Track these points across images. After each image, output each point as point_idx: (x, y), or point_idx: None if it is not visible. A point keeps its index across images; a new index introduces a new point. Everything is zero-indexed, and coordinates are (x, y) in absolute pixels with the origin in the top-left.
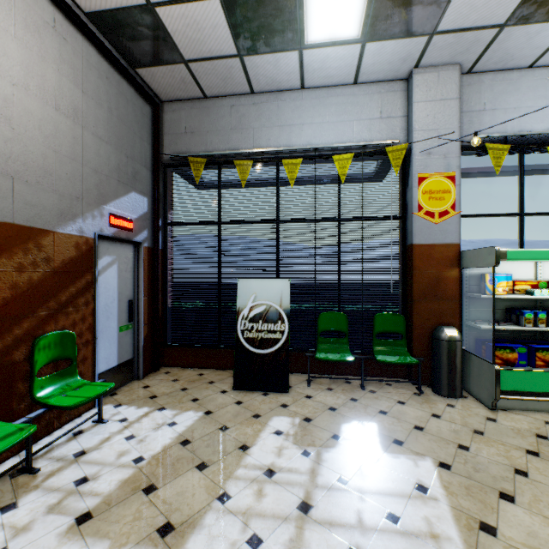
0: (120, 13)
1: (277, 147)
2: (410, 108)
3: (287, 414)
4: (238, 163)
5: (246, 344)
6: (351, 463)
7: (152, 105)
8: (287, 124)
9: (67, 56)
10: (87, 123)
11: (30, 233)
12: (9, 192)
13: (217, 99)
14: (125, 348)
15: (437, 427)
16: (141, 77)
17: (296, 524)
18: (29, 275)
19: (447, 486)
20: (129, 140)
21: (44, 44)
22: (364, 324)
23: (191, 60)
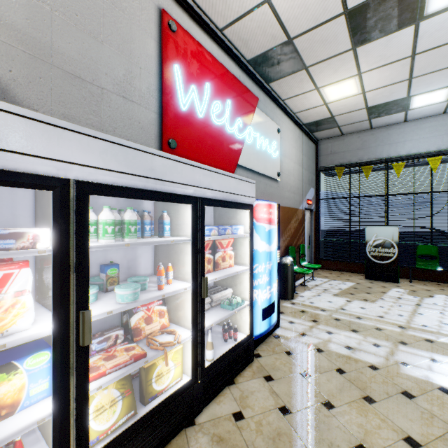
0: (318, 121)
1: (387, 155)
2: None
3: (401, 288)
4: (363, 167)
5: (371, 258)
6: (439, 302)
7: (315, 145)
8: (394, 142)
9: (300, 144)
10: (303, 165)
11: (295, 210)
12: (293, 198)
13: (349, 134)
14: (308, 256)
15: None
16: (313, 135)
17: (415, 306)
18: (295, 224)
19: None
20: (310, 165)
21: (297, 144)
22: None
23: (342, 126)
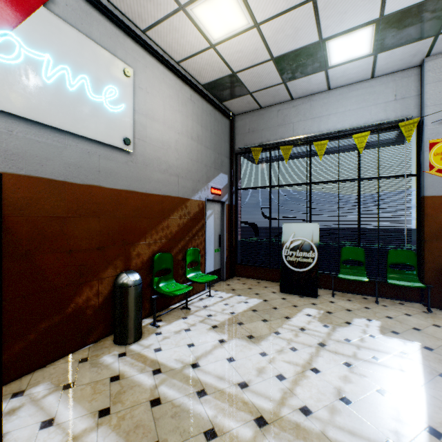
0: (218, 80)
1: (310, 133)
2: (422, 89)
3: (315, 308)
4: (282, 148)
5: (288, 264)
6: (355, 335)
7: (230, 119)
8: (317, 116)
9: (195, 110)
10: (202, 141)
11: (183, 201)
12: (177, 183)
13: (268, 107)
14: (217, 262)
15: (434, 331)
16: (224, 106)
17: (316, 348)
18: (183, 220)
19: (424, 356)
20: (219, 144)
21: (187, 109)
22: (380, 257)
23: (254, 92)
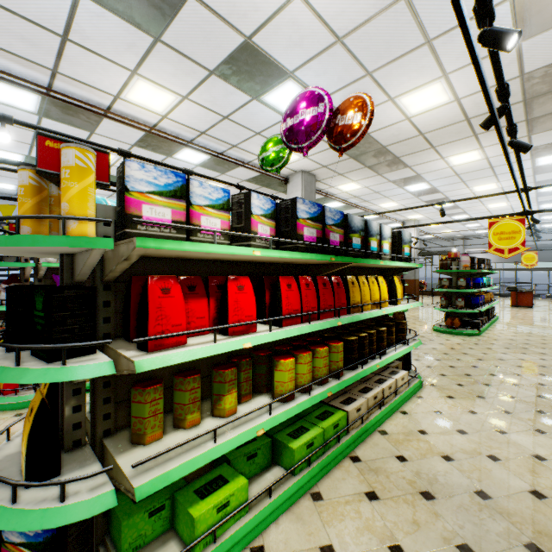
0: None
1: None
2: None
3: None
4: None
5: None
6: None
7: None
8: None
9: None
10: None
11: None
12: None
13: None
14: None
15: None
16: None
17: None
18: None
19: None
20: None
21: None
22: None
23: None
